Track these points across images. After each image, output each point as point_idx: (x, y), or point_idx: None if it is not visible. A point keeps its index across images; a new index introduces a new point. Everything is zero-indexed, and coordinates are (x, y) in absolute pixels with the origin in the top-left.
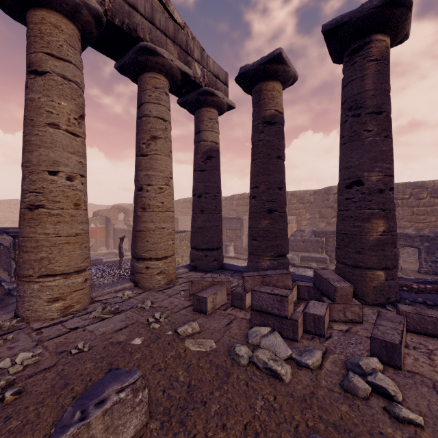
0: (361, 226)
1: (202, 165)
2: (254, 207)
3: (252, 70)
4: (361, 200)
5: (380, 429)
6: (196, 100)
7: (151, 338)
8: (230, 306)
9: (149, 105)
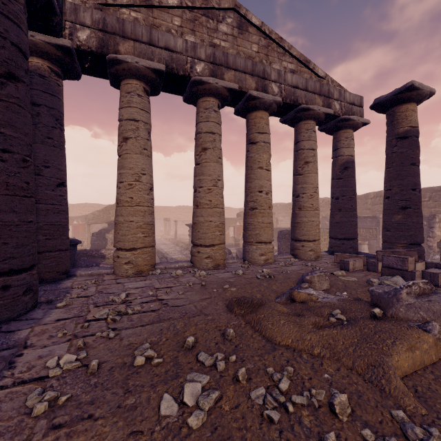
0: None
1: (339, 174)
2: (387, 205)
3: (386, 100)
4: None
5: None
6: (334, 126)
7: None
8: (366, 270)
9: (303, 142)
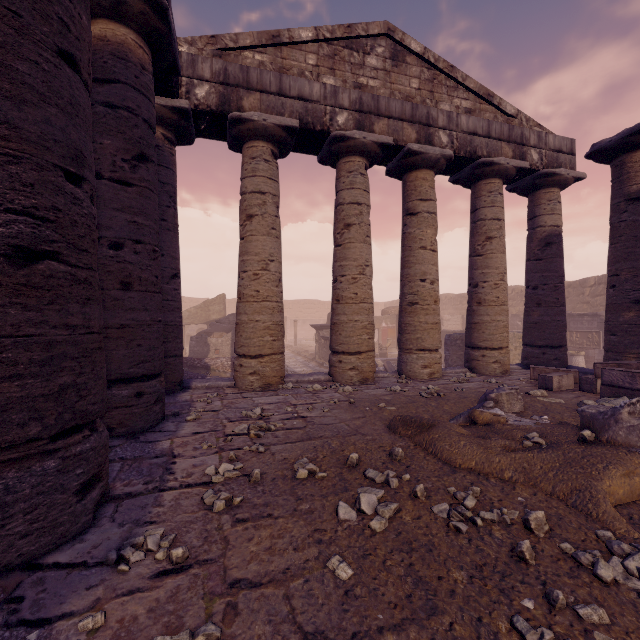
0: None
1: (538, 254)
2: (612, 297)
3: (609, 146)
4: None
5: None
6: (531, 184)
7: None
8: (577, 391)
9: (484, 210)
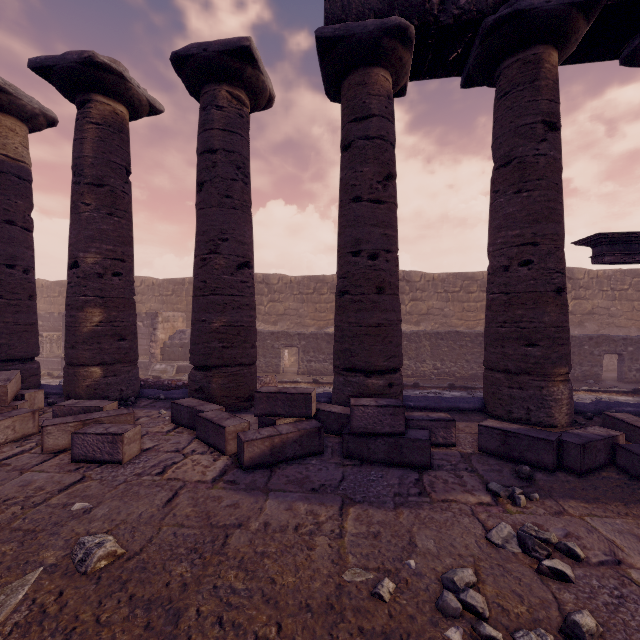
0: (75, 315)
1: None
2: None
3: None
4: (76, 285)
5: None
6: None
7: None
8: None
9: None
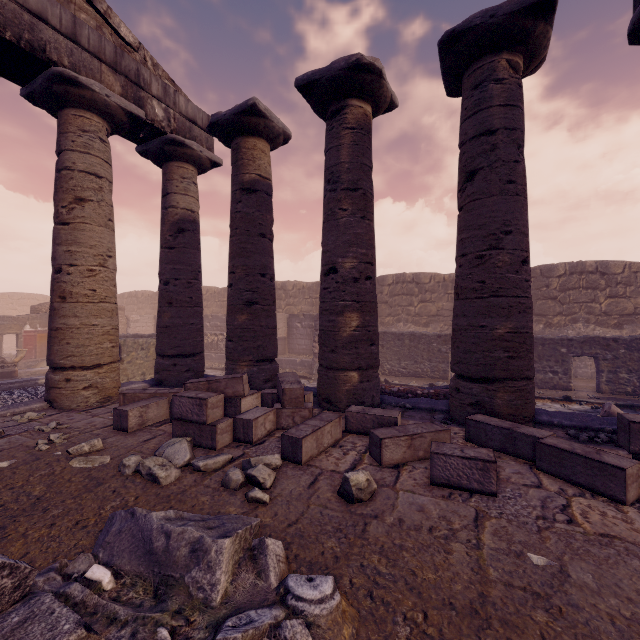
0: (335, 320)
1: (170, 240)
2: (230, 298)
3: (225, 121)
4: (335, 291)
5: (224, 509)
6: (161, 150)
7: (27, 460)
8: (169, 422)
9: (72, 154)
